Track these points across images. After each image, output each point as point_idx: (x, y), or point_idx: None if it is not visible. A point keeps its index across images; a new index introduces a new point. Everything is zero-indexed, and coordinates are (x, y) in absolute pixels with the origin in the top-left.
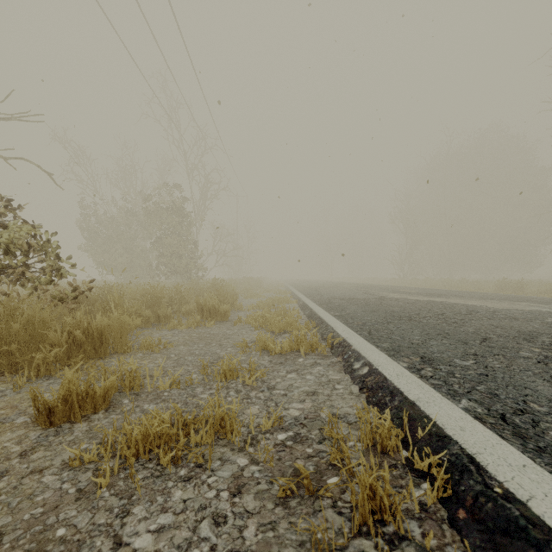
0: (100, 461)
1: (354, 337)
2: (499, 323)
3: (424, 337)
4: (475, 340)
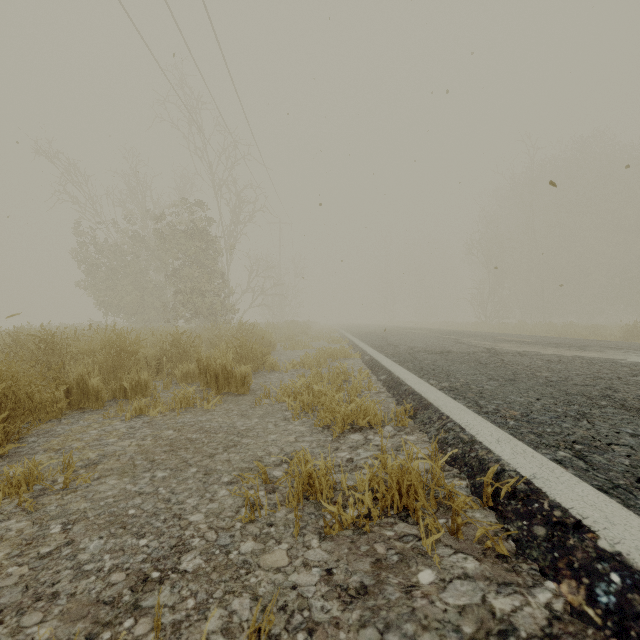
0: None
1: (557, 477)
2: None
3: None
4: None
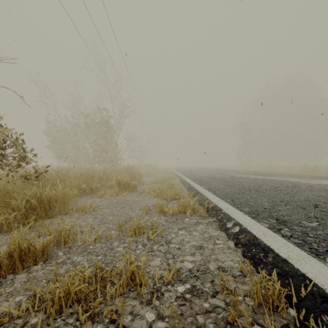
0: (27, 317)
1: (223, 203)
2: (319, 194)
3: (272, 204)
4: (309, 206)
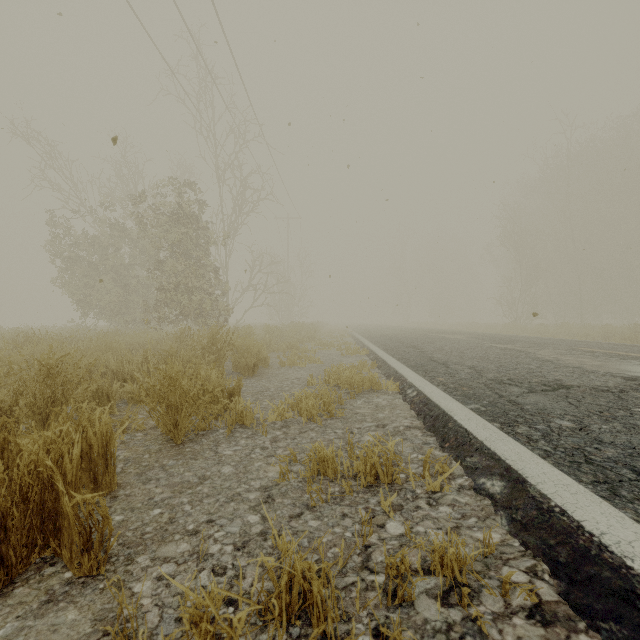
0: None
1: None
2: None
3: None
4: None
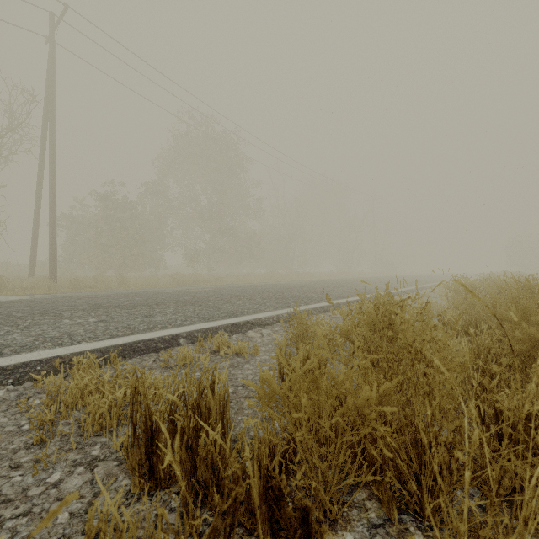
0: None
1: None
2: None
3: None
4: None
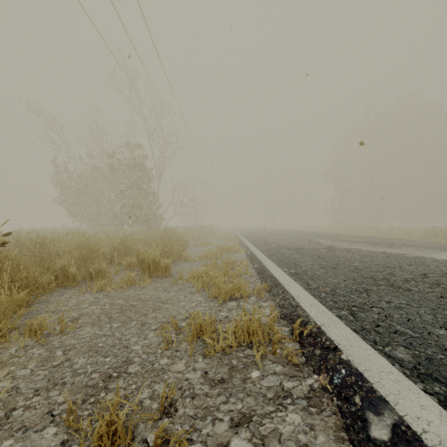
0: None
1: (335, 324)
2: None
3: None
4: None
